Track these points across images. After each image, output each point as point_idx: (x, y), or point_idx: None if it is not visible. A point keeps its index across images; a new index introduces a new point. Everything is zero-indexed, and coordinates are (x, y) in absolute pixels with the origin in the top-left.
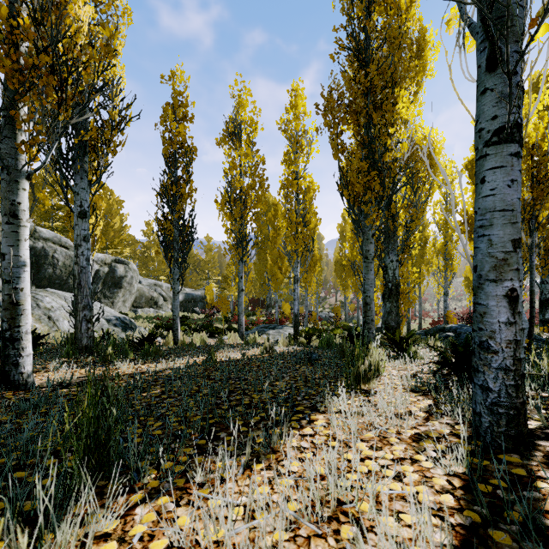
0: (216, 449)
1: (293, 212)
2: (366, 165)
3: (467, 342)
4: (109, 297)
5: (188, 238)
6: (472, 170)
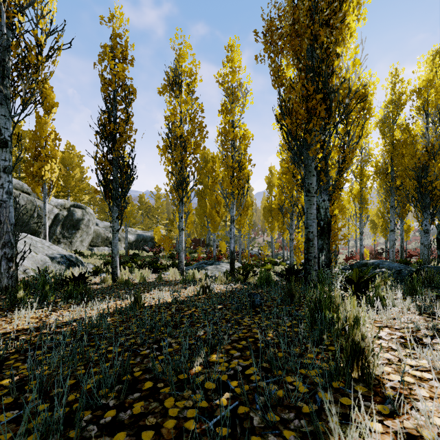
0: None
1: (230, 157)
2: (312, 87)
3: None
4: (67, 237)
5: (126, 177)
6: (383, 126)
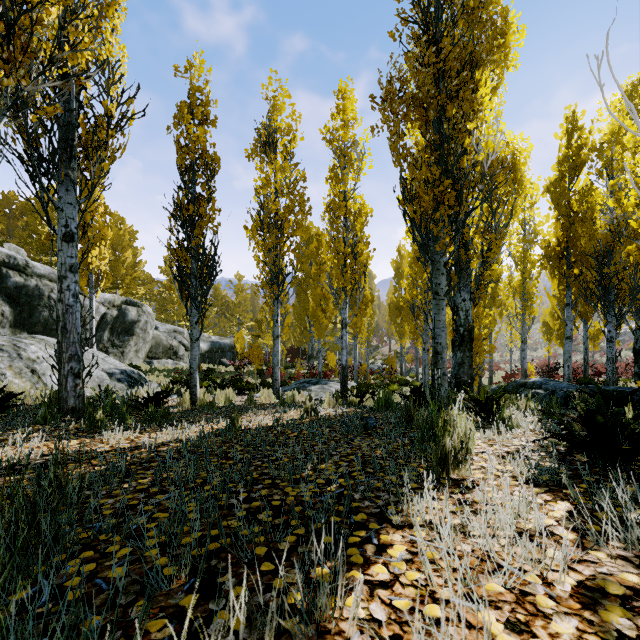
0: (211, 621)
1: (341, 240)
2: (438, 171)
3: (599, 407)
4: (118, 346)
5: (209, 271)
6: (555, 192)
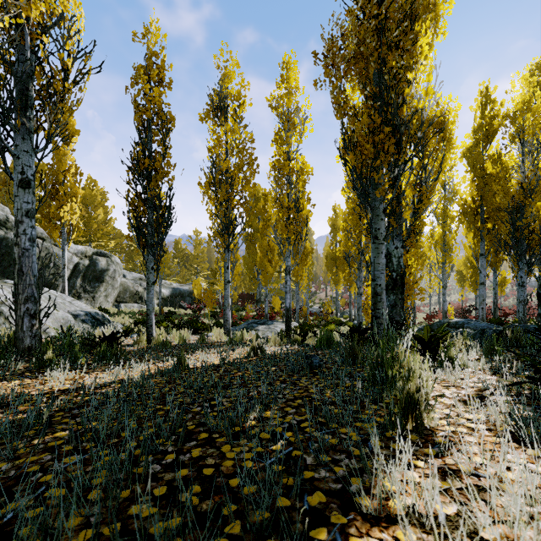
0: None
1: (285, 196)
2: (379, 119)
3: None
4: (89, 291)
5: (164, 220)
6: (471, 157)
